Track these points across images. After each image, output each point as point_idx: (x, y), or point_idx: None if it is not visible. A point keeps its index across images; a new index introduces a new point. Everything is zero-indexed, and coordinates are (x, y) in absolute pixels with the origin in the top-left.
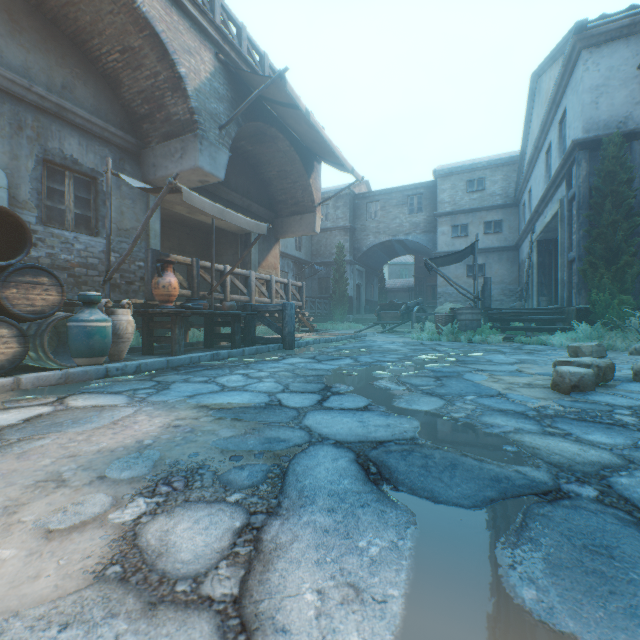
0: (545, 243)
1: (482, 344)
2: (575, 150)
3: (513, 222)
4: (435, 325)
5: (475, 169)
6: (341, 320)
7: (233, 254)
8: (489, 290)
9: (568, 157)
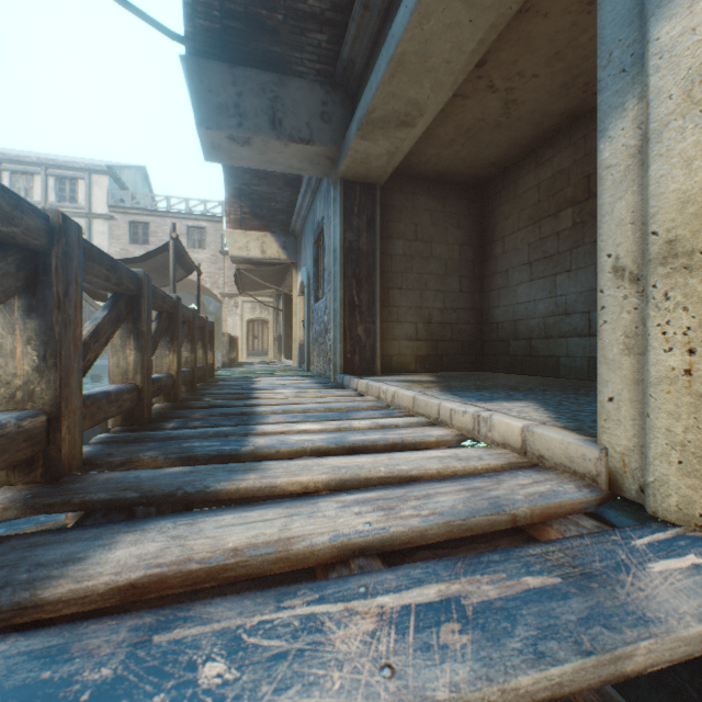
0: None
1: None
2: None
3: None
4: None
5: None
6: None
7: None
8: None
9: None
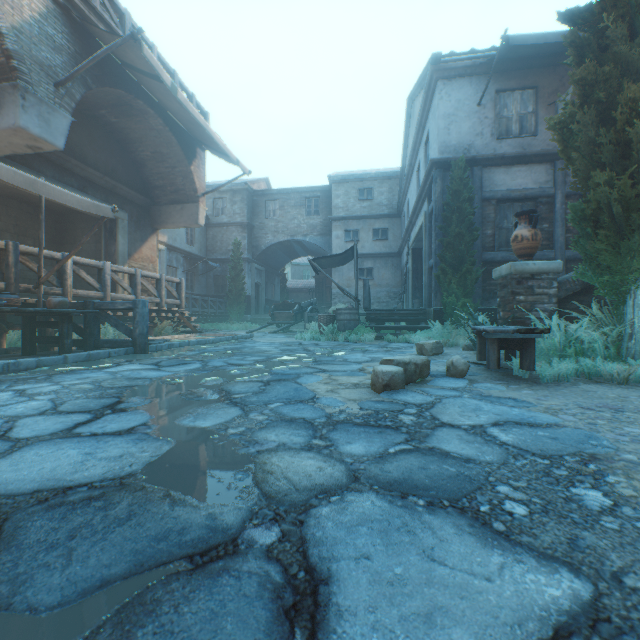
0: (418, 251)
1: (356, 343)
2: (433, 168)
3: (397, 231)
4: (318, 325)
5: (365, 179)
6: (238, 320)
7: (96, 242)
8: (368, 292)
9: (429, 174)
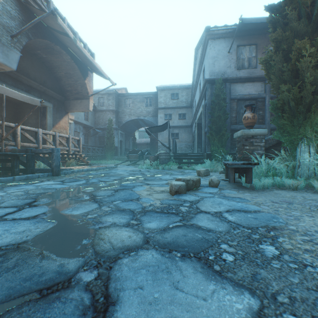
0: (200, 125)
1: (168, 170)
2: (206, 83)
3: (190, 115)
4: (149, 161)
5: (175, 89)
6: (111, 159)
7: (36, 119)
8: (174, 144)
9: (204, 86)
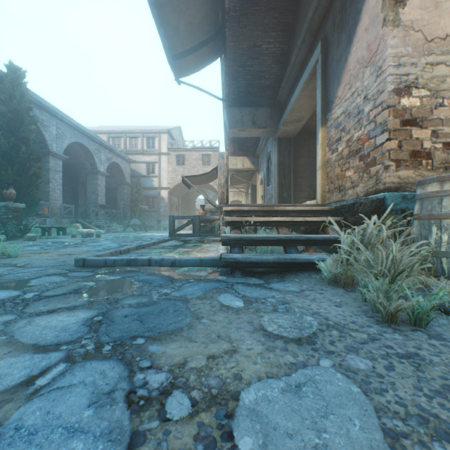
0: None
1: None
2: None
3: None
4: None
5: None
6: None
7: None
8: None
9: None
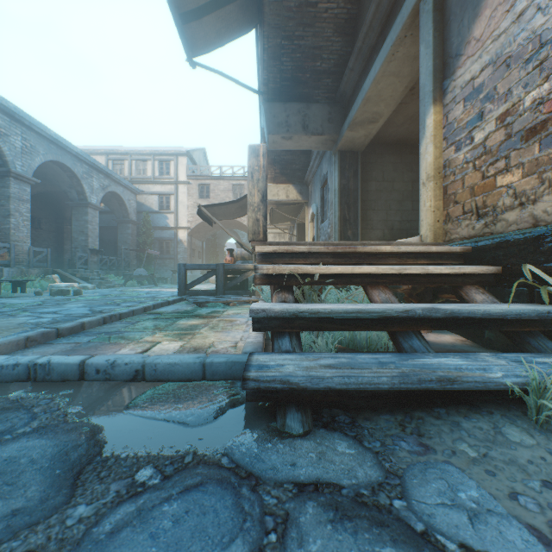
0: None
1: None
2: None
3: None
4: None
5: None
6: None
7: None
8: None
9: None
